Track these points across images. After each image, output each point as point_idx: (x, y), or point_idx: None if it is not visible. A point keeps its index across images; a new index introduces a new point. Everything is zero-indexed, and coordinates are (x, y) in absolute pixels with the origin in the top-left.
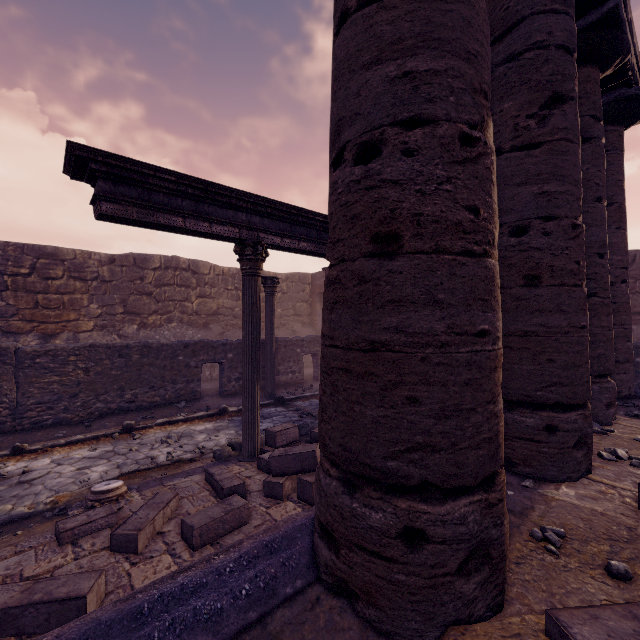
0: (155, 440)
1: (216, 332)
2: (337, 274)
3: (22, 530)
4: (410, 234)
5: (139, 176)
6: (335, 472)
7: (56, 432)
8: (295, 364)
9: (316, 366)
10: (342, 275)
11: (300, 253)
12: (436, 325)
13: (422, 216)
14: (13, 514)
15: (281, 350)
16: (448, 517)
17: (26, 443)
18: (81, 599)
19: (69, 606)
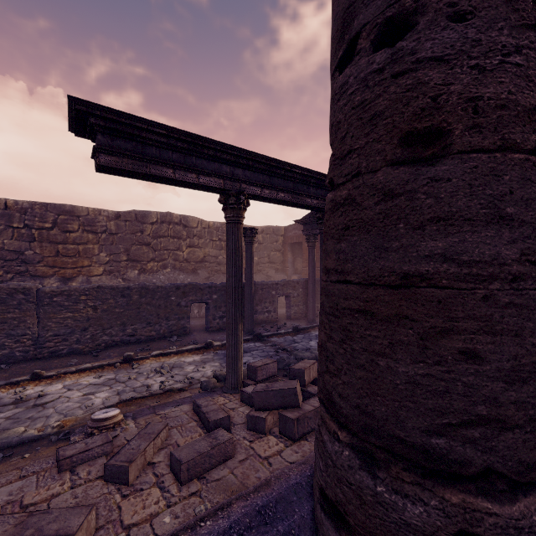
0: (150, 370)
1: (203, 277)
2: (348, 193)
3: (29, 453)
4: (462, 126)
5: (133, 130)
6: (346, 437)
7: (69, 360)
8: (270, 305)
9: (289, 306)
10: (356, 193)
11: (278, 203)
12: (504, 250)
13: (481, 100)
14: (24, 436)
15: (258, 292)
16: (524, 522)
17: (44, 369)
18: None
19: None
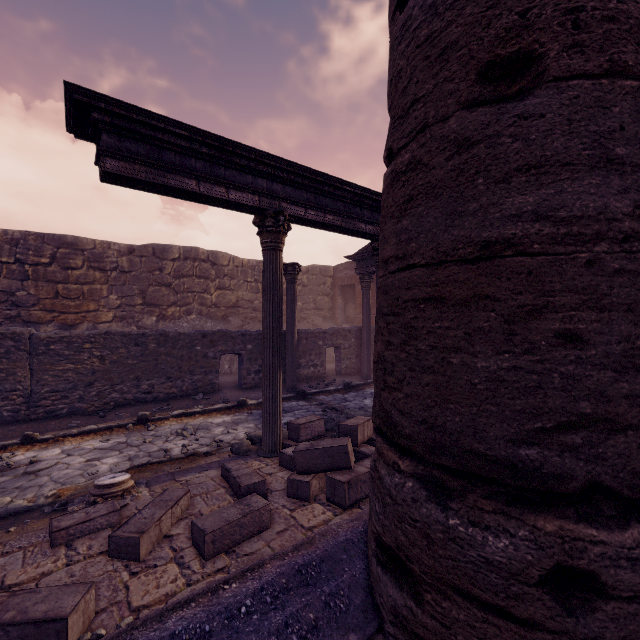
0: (170, 432)
1: (235, 325)
2: (412, 156)
3: (16, 526)
4: (559, 46)
5: (147, 130)
6: (409, 466)
7: (70, 422)
8: (317, 357)
9: (339, 360)
10: (422, 151)
11: (325, 229)
12: (613, 202)
13: (583, 12)
14: (10, 508)
15: (302, 342)
16: (639, 552)
17: (38, 432)
18: (61, 621)
19: (46, 630)
